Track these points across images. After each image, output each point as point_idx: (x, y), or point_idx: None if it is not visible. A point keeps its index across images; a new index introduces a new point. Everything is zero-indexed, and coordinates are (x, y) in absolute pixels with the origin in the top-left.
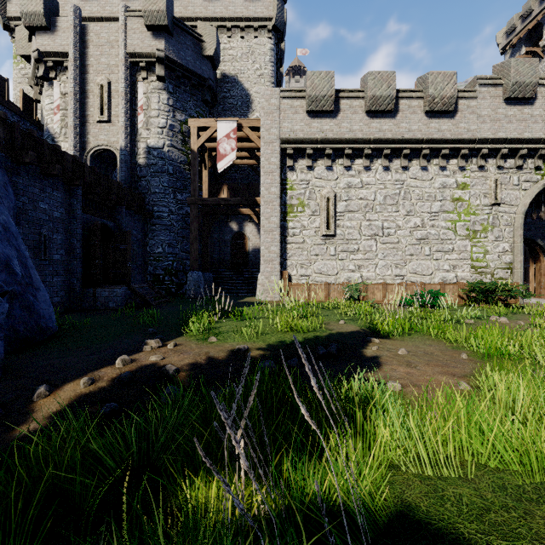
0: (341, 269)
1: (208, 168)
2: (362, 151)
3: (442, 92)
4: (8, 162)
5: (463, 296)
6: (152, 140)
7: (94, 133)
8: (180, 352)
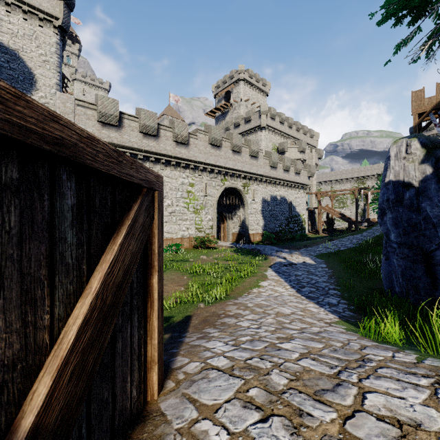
0: None
1: None
2: (137, 155)
3: (182, 133)
4: None
5: (192, 244)
6: None
7: None
8: None
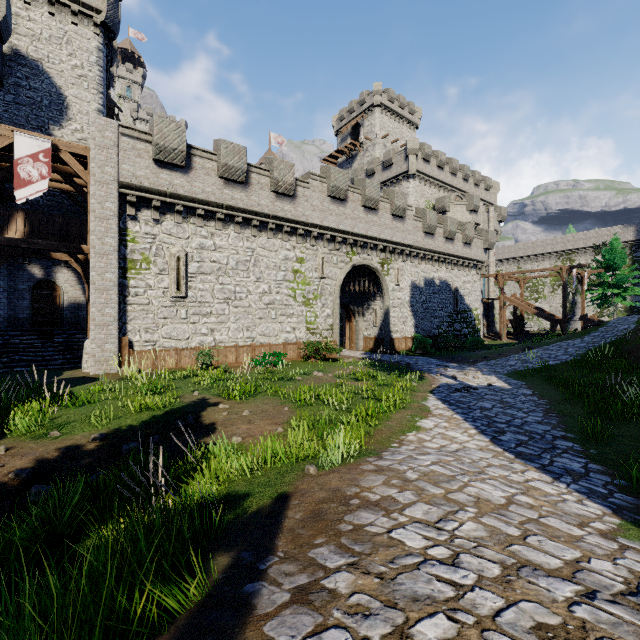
0: (193, 333)
1: None
2: (215, 213)
3: (285, 178)
4: None
5: (301, 354)
6: None
7: None
8: (20, 455)
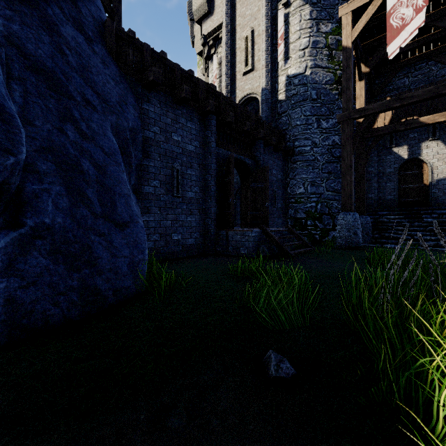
0: None
1: (363, 76)
2: None
3: None
4: (139, 88)
5: None
6: (292, 69)
7: (240, 86)
8: None
